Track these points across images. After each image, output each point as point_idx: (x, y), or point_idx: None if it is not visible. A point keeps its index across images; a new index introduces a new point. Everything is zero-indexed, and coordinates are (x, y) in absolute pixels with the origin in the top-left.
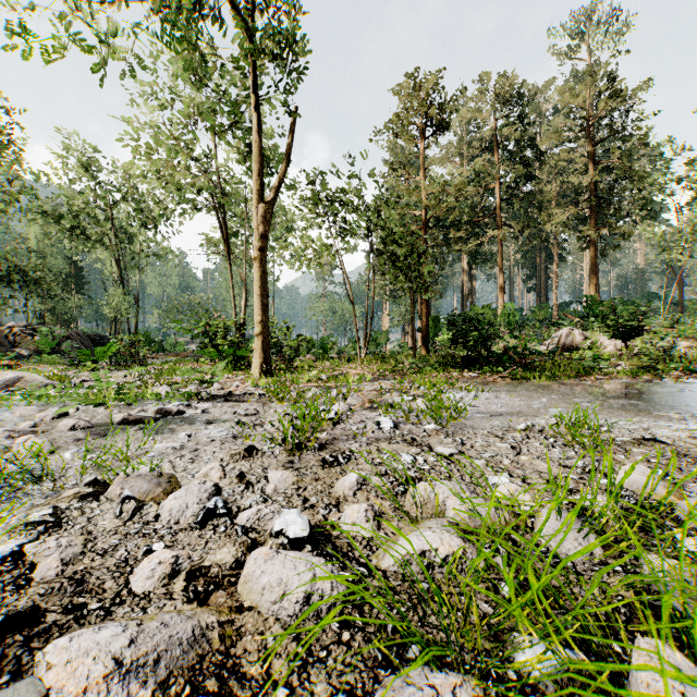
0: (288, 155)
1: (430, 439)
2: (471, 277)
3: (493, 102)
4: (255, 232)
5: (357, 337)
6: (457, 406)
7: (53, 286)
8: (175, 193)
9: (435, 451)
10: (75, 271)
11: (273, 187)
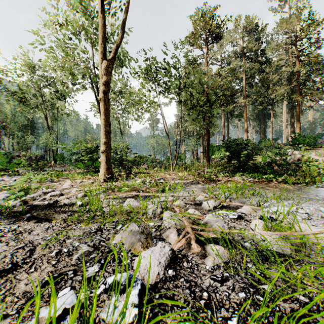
0: (123, 27)
1: None
2: (228, 125)
3: (242, 31)
4: (100, 81)
5: (170, 155)
6: None
7: (14, 130)
8: (68, 74)
9: None
10: (31, 124)
11: (113, 50)
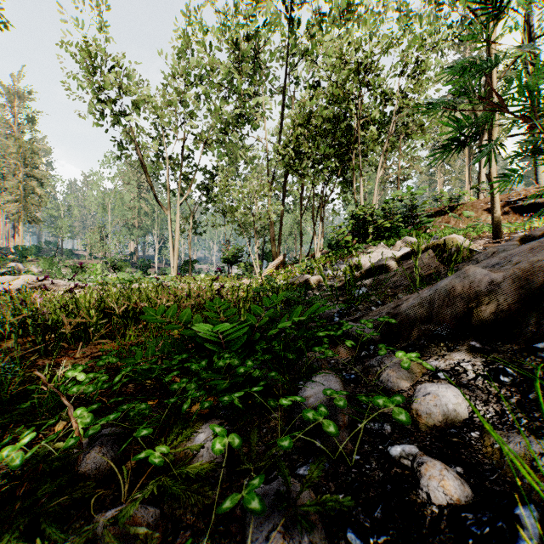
0: None
1: None
2: None
3: None
4: None
5: None
6: None
7: None
8: None
9: None
10: None
11: None
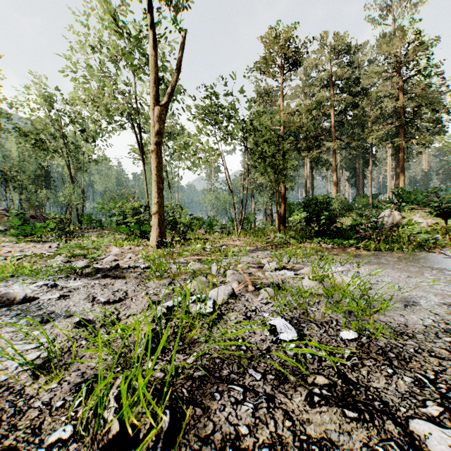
0: (179, 67)
1: (370, 375)
2: (312, 176)
3: (330, 52)
4: (152, 130)
5: (235, 216)
6: (368, 296)
7: (25, 182)
8: (103, 112)
9: (422, 445)
10: (45, 173)
11: (167, 93)
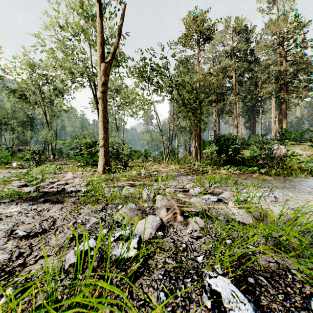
0: (120, 33)
1: None
2: (219, 121)
3: (232, 32)
4: (99, 81)
5: (164, 149)
6: None
7: (14, 126)
8: (67, 73)
9: None
10: (30, 120)
11: (111, 53)
